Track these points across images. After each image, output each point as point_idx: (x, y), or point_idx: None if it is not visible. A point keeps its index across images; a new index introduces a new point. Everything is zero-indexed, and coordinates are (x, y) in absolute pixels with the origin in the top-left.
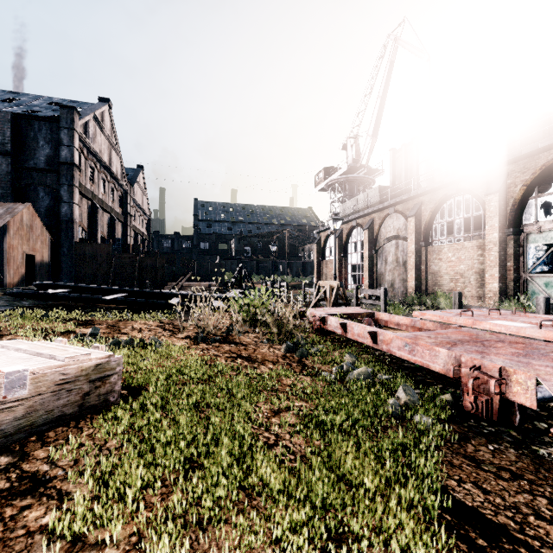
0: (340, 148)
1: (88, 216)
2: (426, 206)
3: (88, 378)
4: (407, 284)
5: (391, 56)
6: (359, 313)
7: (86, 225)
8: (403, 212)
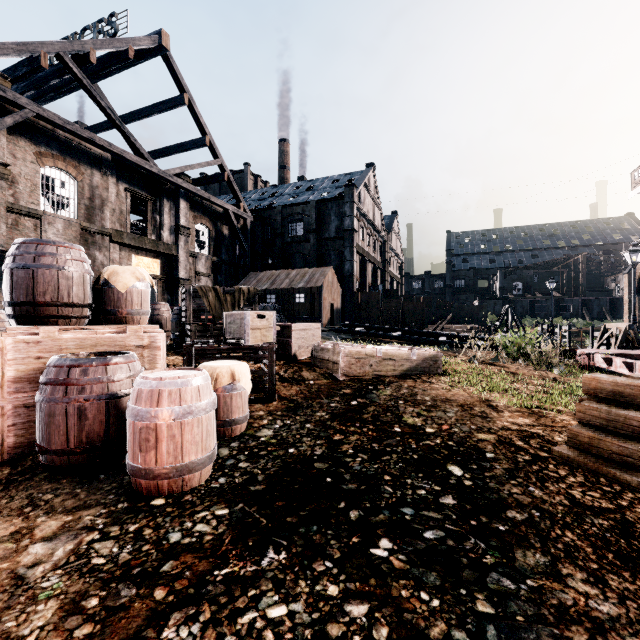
0: None
1: (360, 269)
2: None
3: (431, 359)
4: None
5: None
6: None
7: (358, 276)
8: None
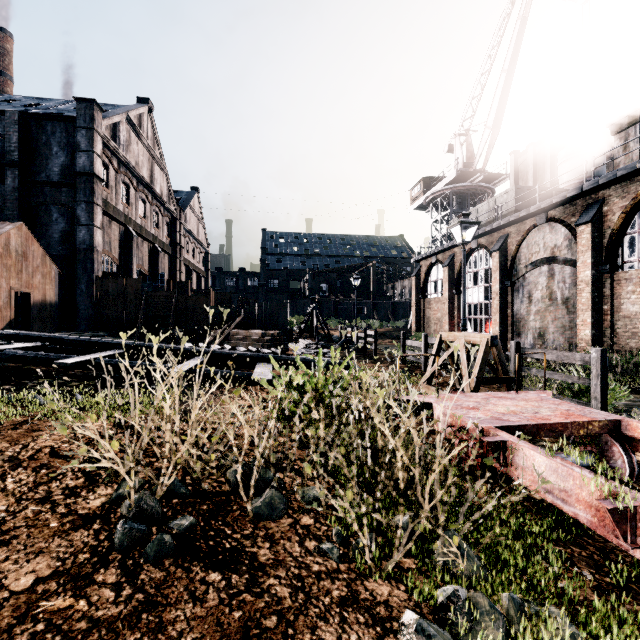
0: (445, 150)
1: (120, 245)
2: (612, 204)
3: None
4: (571, 334)
5: (523, 10)
6: (582, 421)
7: (118, 256)
8: (565, 219)
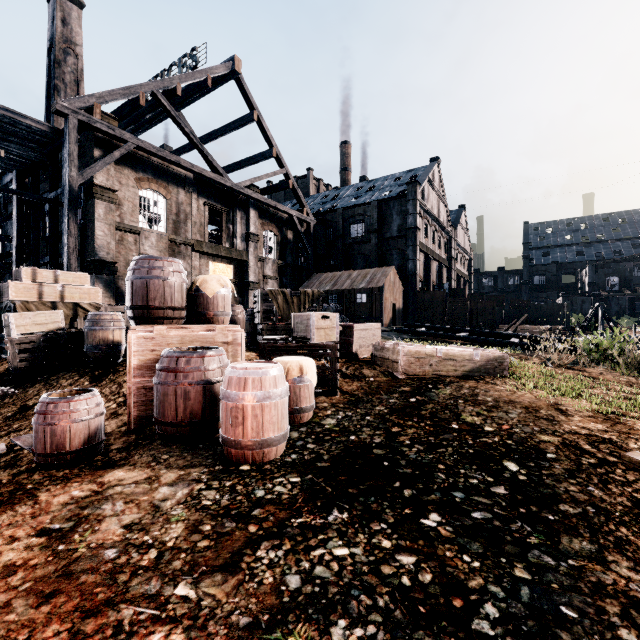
0: None
1: (423, 267)
2: None
3: (496, 361)
4: None
5: None
6: None
7: (422, 275)
8: None
